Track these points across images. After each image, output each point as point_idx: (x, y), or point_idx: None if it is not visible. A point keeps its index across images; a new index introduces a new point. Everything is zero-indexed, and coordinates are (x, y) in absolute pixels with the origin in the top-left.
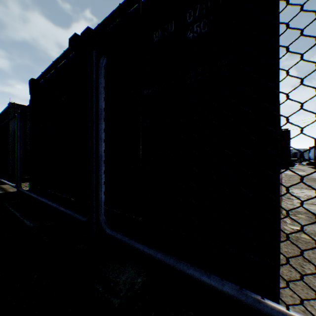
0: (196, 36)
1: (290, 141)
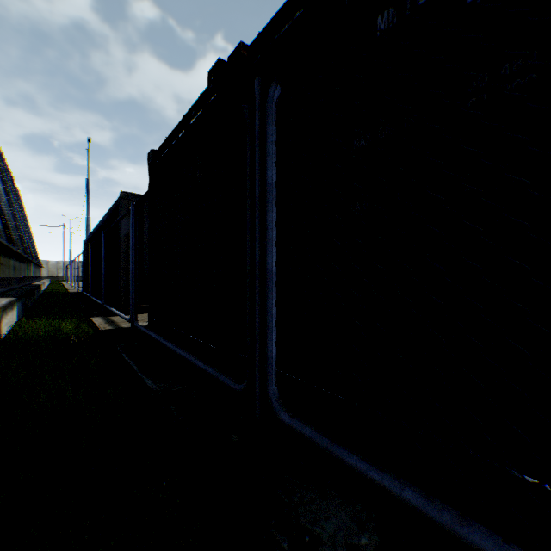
0: None
1: None
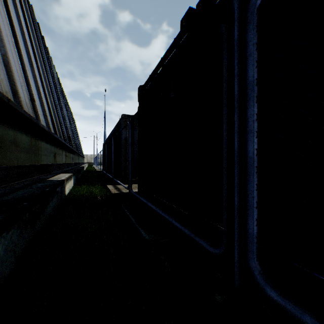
0: None
1: None
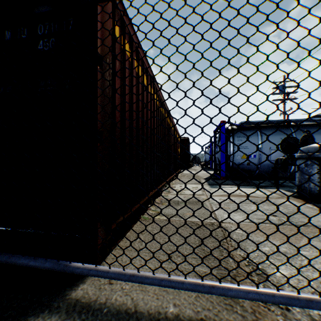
0: (46, 50)
1: (189, 147)
